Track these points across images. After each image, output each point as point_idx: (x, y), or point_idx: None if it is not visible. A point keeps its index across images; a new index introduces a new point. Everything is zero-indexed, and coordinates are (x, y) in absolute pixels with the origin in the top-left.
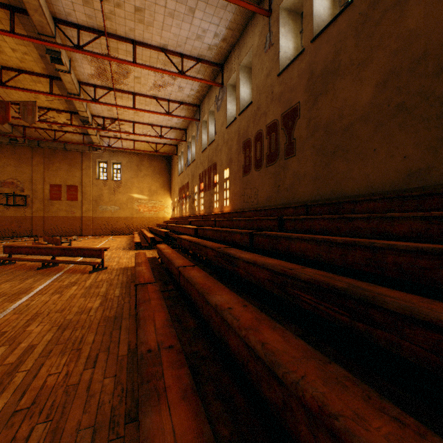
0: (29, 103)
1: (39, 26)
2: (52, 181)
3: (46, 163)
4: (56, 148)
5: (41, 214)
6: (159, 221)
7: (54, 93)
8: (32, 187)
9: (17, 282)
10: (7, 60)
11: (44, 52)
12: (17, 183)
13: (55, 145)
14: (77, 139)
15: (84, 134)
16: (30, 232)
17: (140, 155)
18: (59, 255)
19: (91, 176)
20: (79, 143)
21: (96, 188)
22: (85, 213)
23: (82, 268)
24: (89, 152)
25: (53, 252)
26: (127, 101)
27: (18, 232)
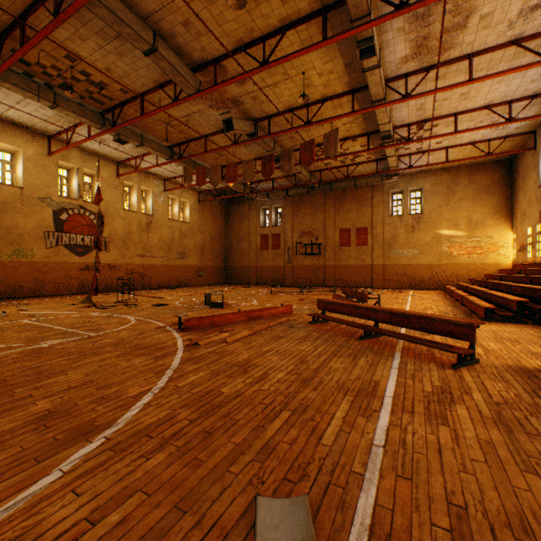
0: (330, 133)
1: (353, 8)
2: (342, 226)
3: (335, 206)
4: (345, 187)
5: (331, 262)
6: (486, 270)
7: (355, 110)
8: (324, 234)
9: (347, 361)
10: (313, 93)
11: (349, 58)
12: (312, 231)
13: (345, 184)
14: (367, 170)
15: (377, 160)
16: (322, 281)
17: (452, 170)
18: (386, 321)
19: (381, 214)
20: (372, 173)
21: (388, 228)
22: (375, 260)
23: (424, 351)
24: (380, 184)
25: (376, 316)
26: (452, 78)
27: (313, 281)
